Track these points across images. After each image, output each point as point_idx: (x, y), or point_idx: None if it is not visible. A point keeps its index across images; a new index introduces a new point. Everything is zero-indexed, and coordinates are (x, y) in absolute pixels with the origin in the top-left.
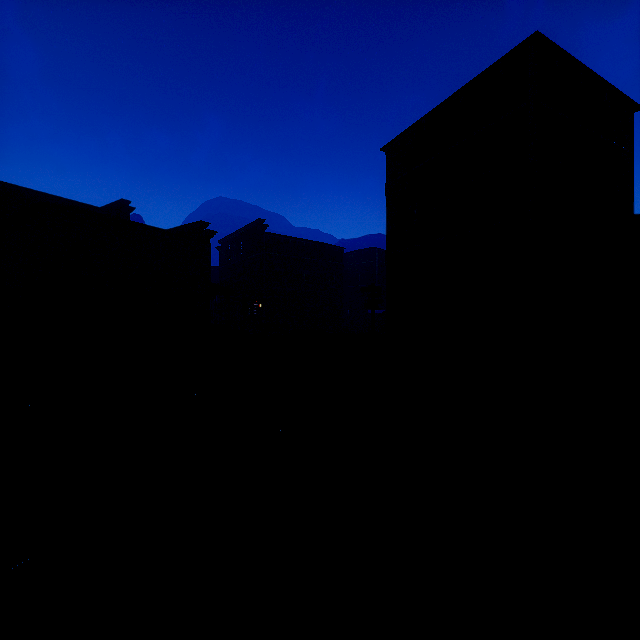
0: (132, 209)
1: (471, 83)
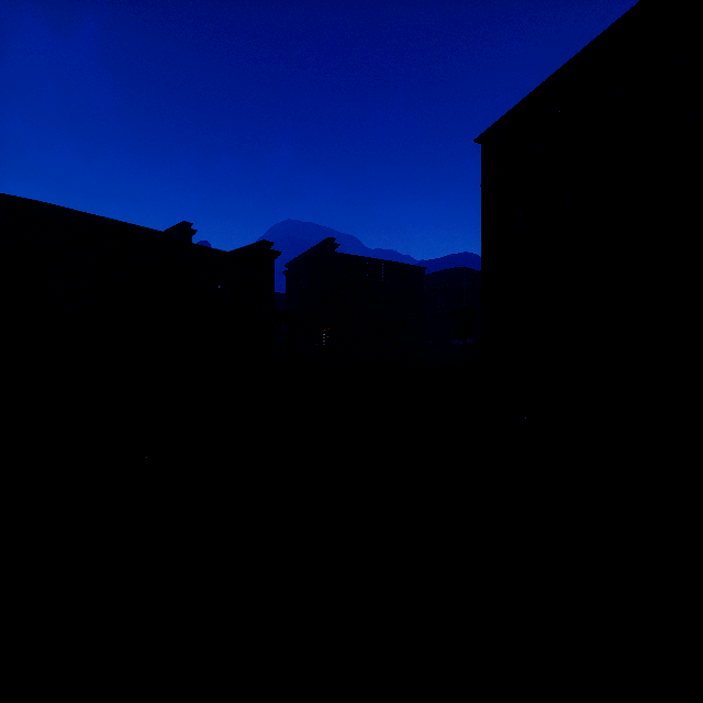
0: (194, 232)
1: (603, 35)
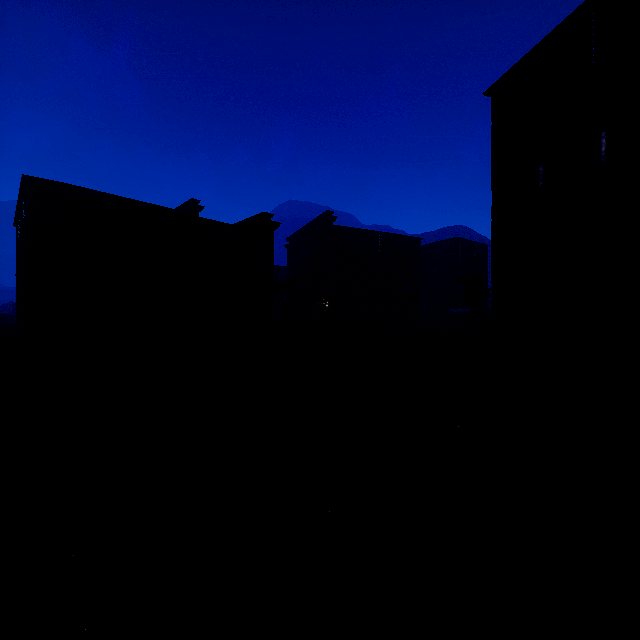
0: (201, 208)
1: None
